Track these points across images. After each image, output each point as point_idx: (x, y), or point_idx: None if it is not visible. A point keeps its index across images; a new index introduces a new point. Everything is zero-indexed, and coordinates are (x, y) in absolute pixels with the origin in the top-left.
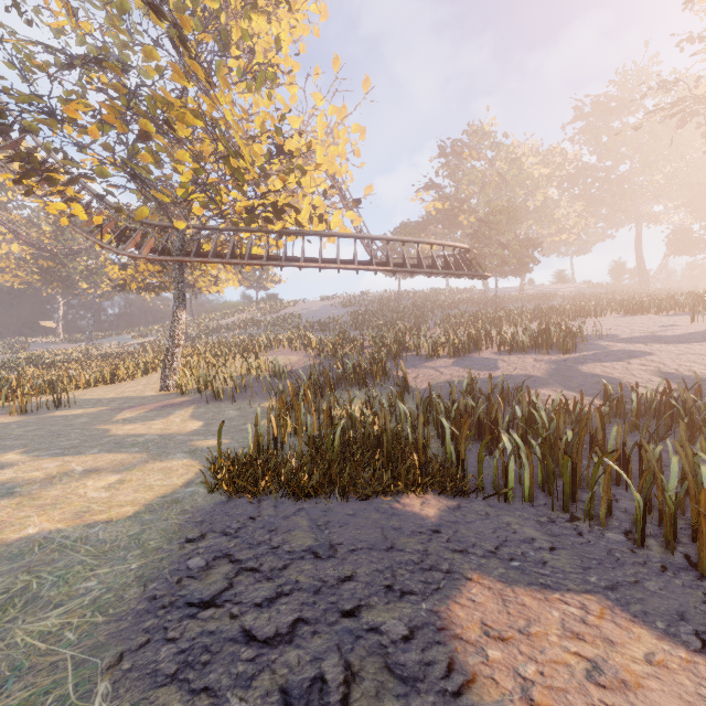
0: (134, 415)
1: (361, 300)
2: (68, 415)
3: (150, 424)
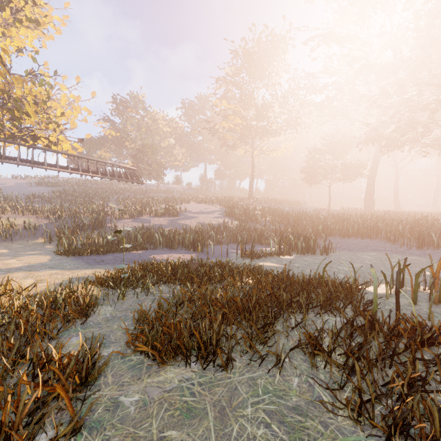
0: None
1: (55, 182)
2: None
3: None
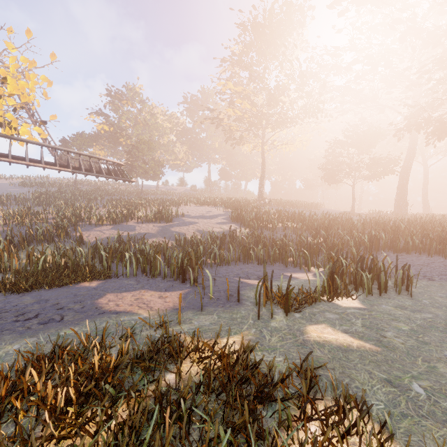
0: None
1: (41, 183)
2: None
3: None
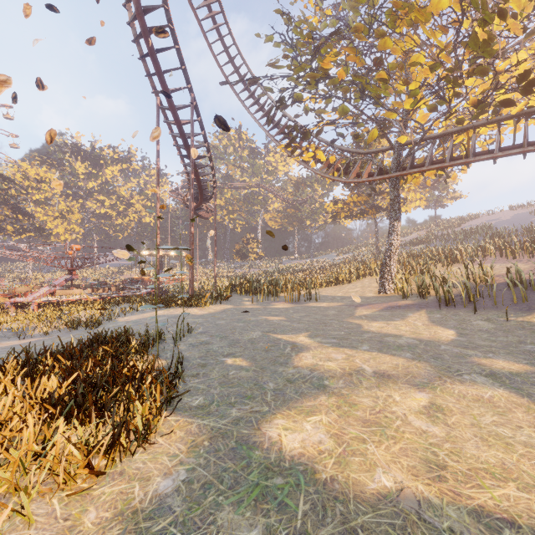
0: (369, 312)
1: None
2: (319, 306)
3: (393, 324)
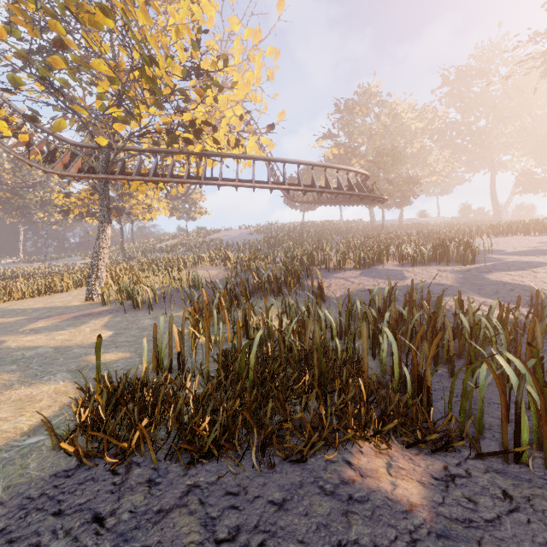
0: (46, 324)
1: (272, 228)
2: None
3: (55, 334)
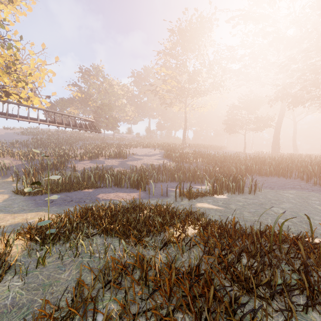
0: None
1: (35, 132)
2: None
3: None
